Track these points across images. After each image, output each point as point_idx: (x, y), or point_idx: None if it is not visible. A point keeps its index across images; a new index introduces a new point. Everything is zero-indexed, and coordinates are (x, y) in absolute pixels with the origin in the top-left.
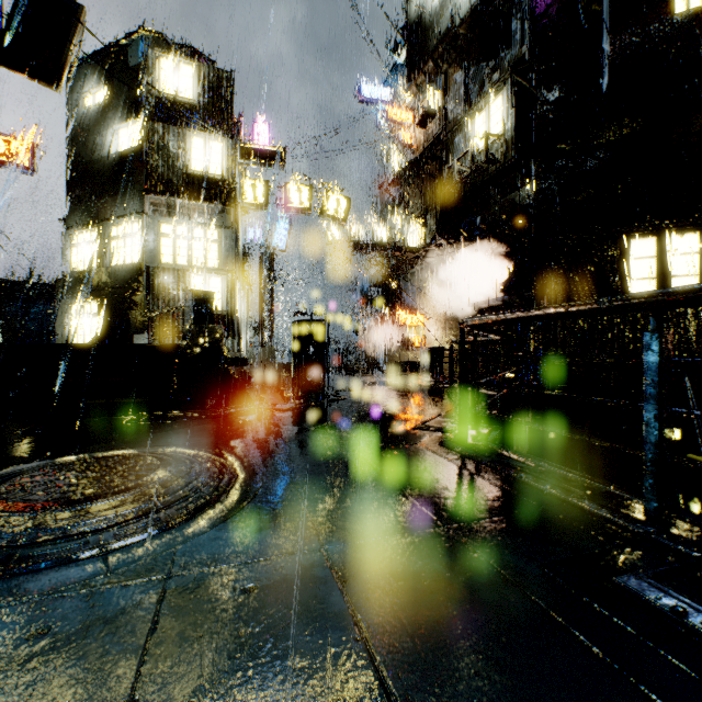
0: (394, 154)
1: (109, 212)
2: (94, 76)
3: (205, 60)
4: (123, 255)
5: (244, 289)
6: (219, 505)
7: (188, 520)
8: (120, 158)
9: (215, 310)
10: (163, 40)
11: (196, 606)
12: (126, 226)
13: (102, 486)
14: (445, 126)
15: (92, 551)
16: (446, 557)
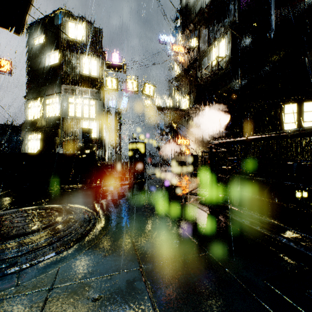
0: (175, 67)
1: (45, 92)
2: (39, 30)
3: (89, 24)
4: (51, 112)
5: (107, 128)
6: (87, 238)
7: (68, 248)
8: (50, 68)
9: (94, 137)
10: (70, 14)
11: (64, 311)
12: (53, 99)
13: (25, 228)
14: (199, 54)
15: (11, 269)
16: (210, 274)
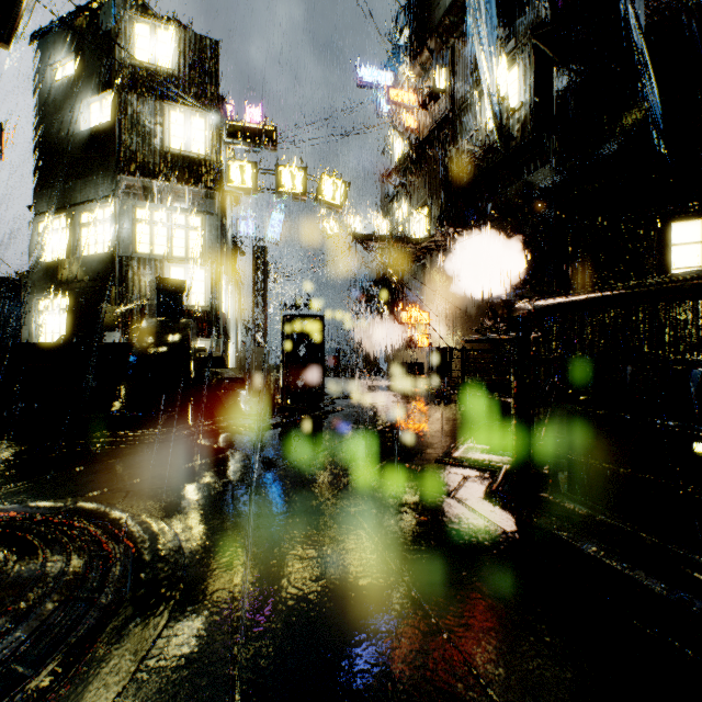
0: (395, 142)
1: (79, 196)
2: (64, 45)
3: None
4: (94, 243)
5: (233, 283)
6: None
7: None
8: (90, 135)
9: (197, 306)
10: (140, 3)
11: None
12: (98, 211)
13: None
14: (452, 106)
15: None
16: None
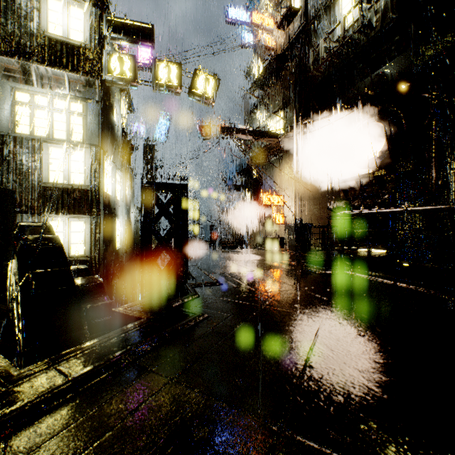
0: (255, 67)
1: None
2: None
3: None
4: None
5: (123, 171)
6: None
7: None
8: None
9: (76, 185)
10: None
11: None
12: None
13: None
14: (306, 22)
15: None
16: None
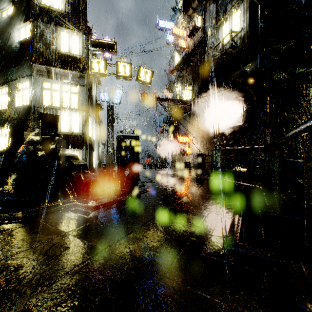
0: (175, 56)
1: (14, 76)
2: None
3: None
4: (21, 100)
5: (96, 122)
6: None
7: None
8: (20, 44)
9: (75, 132)
10: None
11: None
12: (23, 83)
13: None
14: (204, 35)
15: None
16: None
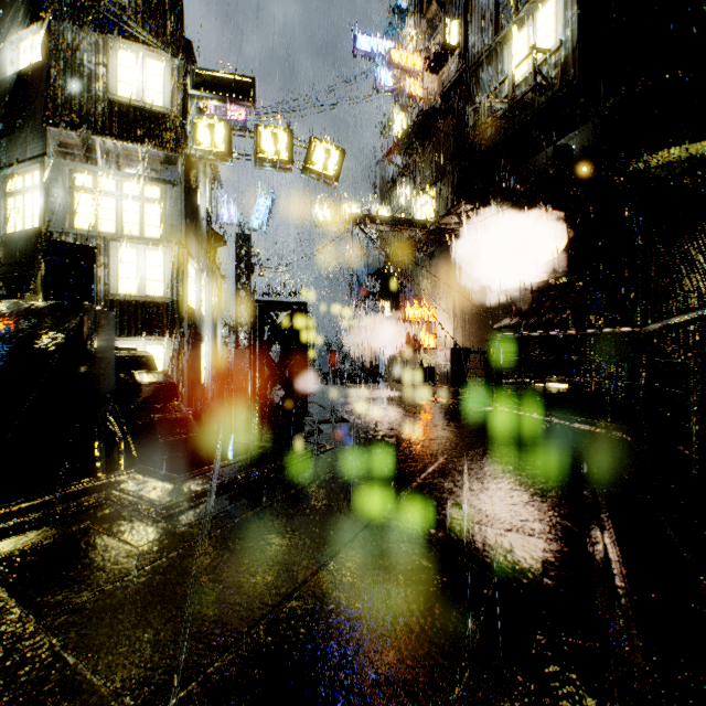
0: (396, 120)
1: (3, 158)
2: None
3: None
4: (21, 217)
5: (209, 274)
6: None
7: None
8: (17, 81)
9: (154, 297)
10: None
11: None
12: (26, 176)
13: None
14: (466, 65)
15: None
16: None
